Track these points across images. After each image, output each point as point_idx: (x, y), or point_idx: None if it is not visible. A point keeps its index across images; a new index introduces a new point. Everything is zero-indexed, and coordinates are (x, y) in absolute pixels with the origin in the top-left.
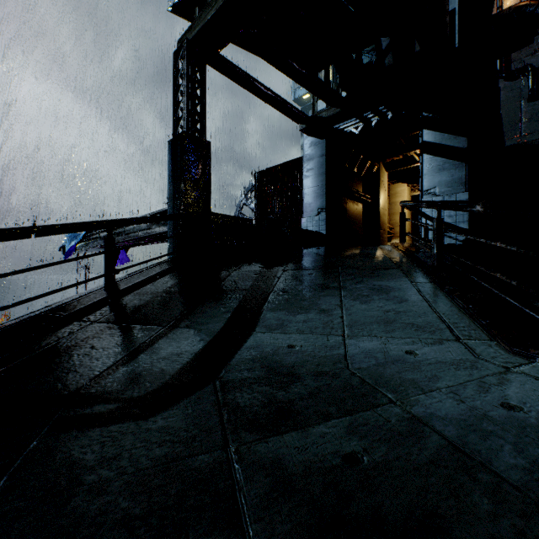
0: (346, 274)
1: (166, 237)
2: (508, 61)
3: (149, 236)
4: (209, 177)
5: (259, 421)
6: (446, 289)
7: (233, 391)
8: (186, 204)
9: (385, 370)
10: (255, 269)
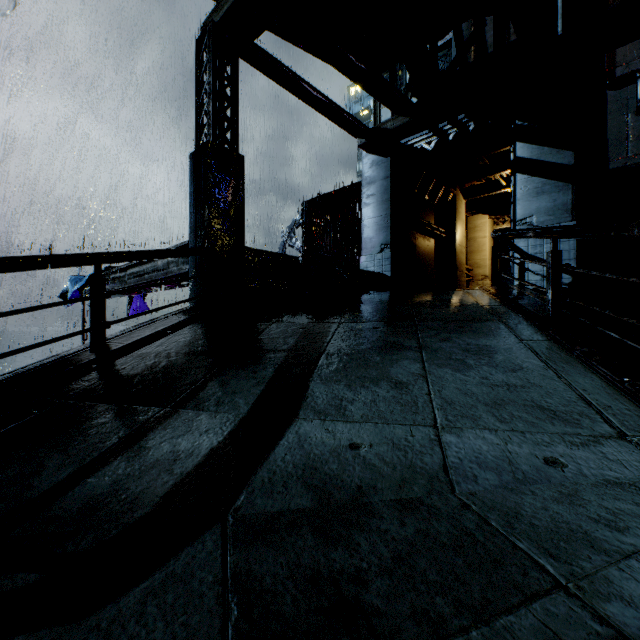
0: (426, 329)
1: (181, 279)
2: (611, 65)
3: (166, 278)
4: (242, 201)
5: (299, 635)
6: (578, 351)
7: (255, 543)
8: (211, 235)
9: (519, 498)
10: (301, 320)
